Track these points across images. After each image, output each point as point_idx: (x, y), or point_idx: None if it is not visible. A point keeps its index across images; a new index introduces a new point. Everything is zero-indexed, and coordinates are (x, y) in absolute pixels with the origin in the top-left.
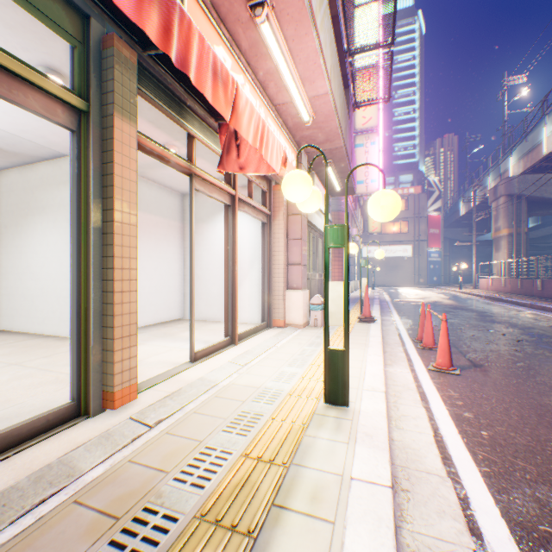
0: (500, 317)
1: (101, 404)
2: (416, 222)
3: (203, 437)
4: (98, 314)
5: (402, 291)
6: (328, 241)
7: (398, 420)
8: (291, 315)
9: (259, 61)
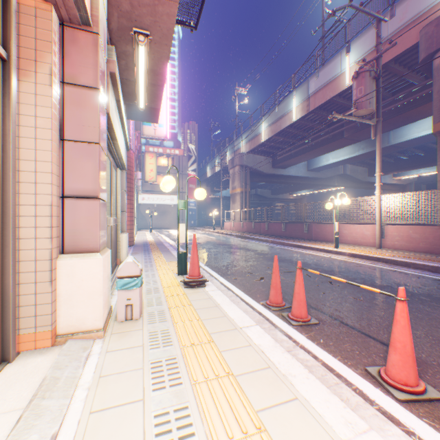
0: (273, 254)
1: None
2: (180, 178)
3: None
4: None
5: (175, 232)
6: None
7: None
8: (72, 312)
9: None
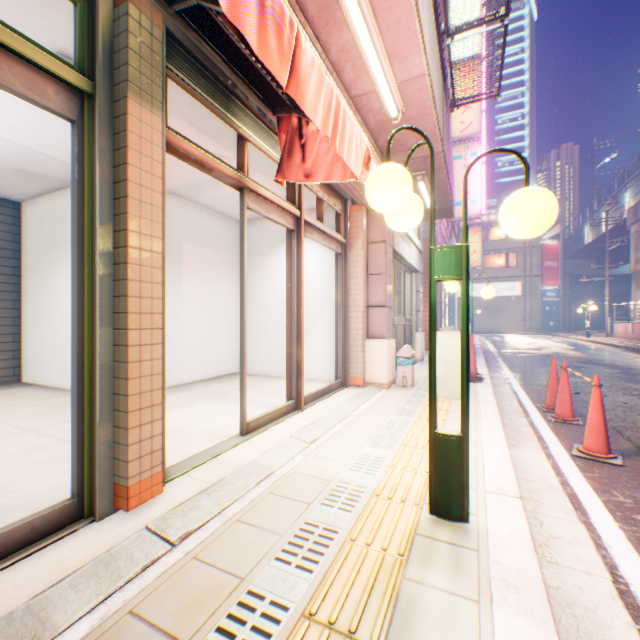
0: None
1: (112, 501)
2: (526, 254)
3: (246, 571)
4: (108, 376)
5: (509, 339)
6: (435, 271)
7: (546, 546)
8: (372, 371)
9: (331, 33)
